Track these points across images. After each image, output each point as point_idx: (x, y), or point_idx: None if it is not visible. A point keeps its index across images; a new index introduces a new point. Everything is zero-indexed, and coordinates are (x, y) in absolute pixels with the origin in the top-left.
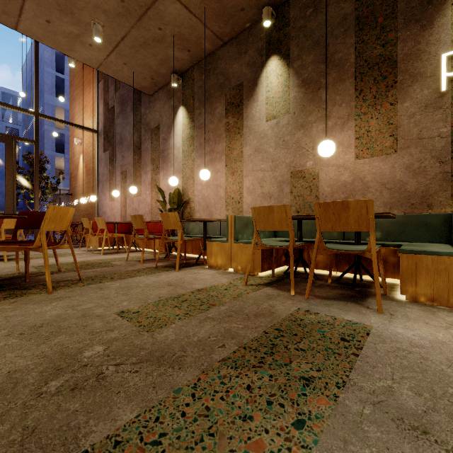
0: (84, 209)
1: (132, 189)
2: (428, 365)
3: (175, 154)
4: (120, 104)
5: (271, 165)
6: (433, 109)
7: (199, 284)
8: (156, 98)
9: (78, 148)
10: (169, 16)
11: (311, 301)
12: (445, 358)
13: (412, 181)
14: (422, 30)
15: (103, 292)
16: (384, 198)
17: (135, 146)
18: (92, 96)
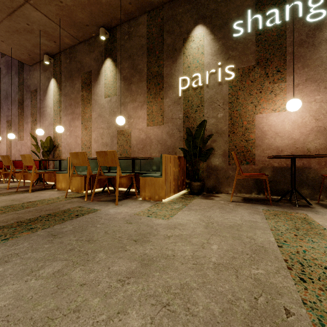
0: None
1: (9, 135)
2: (97, 220)
3: (48, 112)
4: (6, 67)
5: (107, 126)
6: (177, 104)
7: (35, 199)
8: (35, 68)
9: None
10: (33, 18)
11: (91, 202)
12: (110, 217)
13: (169, 140)
14: (173, 63)
15: None
16: (159, 148)
17: (18, 102)
18: None
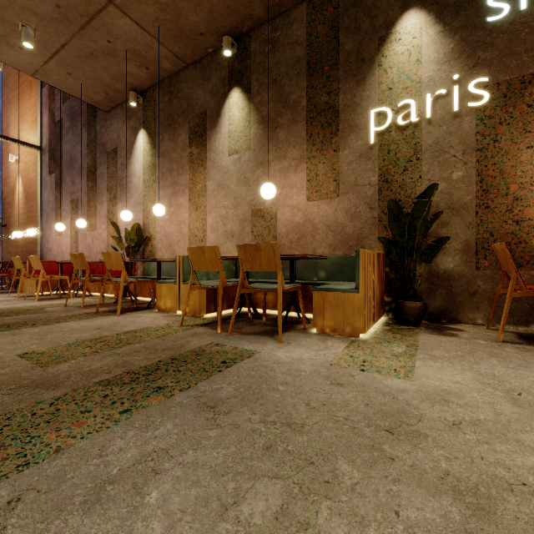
0: (23, 245)
1: (79, 222)
2: (268, 374)
3: (135, 183)
4: (70, 117)
5: (233, 203)
6: (365, 159)
7: (132, 326)
8: (114, 115)
9: (14, 167)
10: (118, 30)
11: (230, 336)
12: (288, 369)
13: (350, 224)
14: (357, 84)
15: (14, 338)
16: (329, 240)
17: (88, 171)
18: (33, 103)
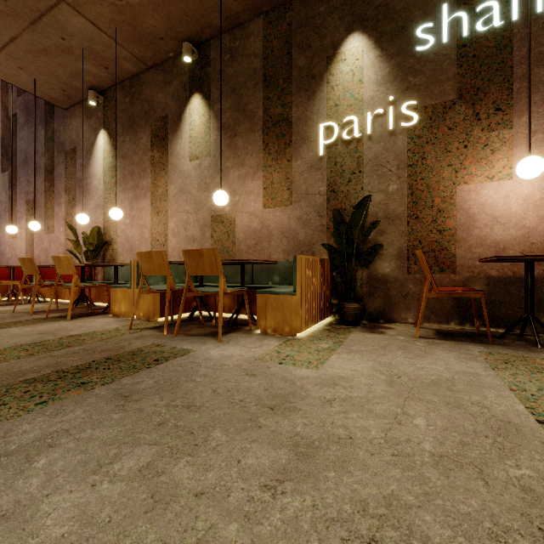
0: None
1: (32, 225)
2: (193, 368)
3: (95, 185)
4: (25, 112)
5: (194, 208)
6: (315, 170)
7: (79, 331)
8: (73, 113)
9: None
10: (73, 28)
11: (175, 338)
12: (214, 364)
13: (302, 231)
14: (308, 99)
15: None
16: (284, 245)
17: (45, 170)
18: None
